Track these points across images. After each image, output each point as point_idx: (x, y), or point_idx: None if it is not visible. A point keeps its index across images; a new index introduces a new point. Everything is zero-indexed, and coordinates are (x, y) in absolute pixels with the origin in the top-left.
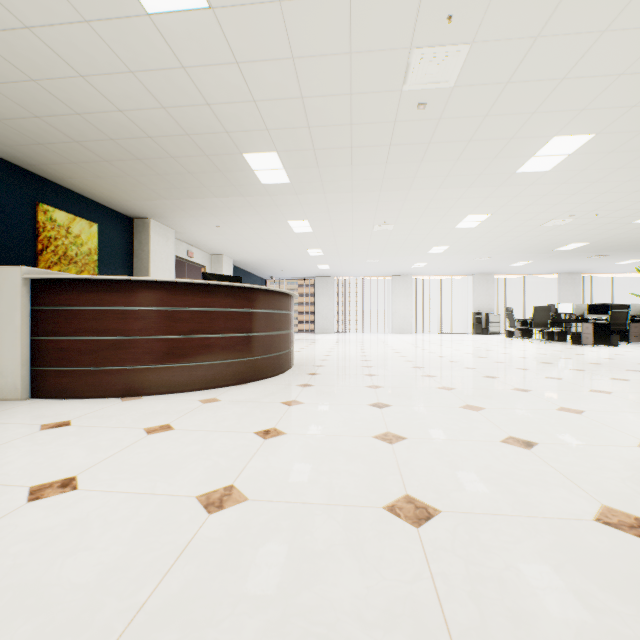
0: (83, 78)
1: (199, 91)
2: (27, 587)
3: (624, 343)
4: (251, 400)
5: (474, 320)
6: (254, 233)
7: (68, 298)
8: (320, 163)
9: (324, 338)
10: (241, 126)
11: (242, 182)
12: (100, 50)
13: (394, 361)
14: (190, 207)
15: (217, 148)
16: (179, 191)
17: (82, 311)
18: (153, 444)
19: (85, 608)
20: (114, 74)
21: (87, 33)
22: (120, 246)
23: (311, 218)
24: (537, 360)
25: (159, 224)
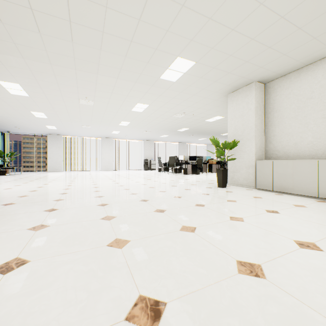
0: None
1: None
2: None
3: (201, 173)
4: None
5: (144, 163)
6: None
7: None
8: (3, 18)
9: (50, 175)
10: None
11: None
12: None
13: (86, 192)
14: None
15: None
16: None
17: None
18: None
19: None
20: None
21: None
22: None
23: (21, 82)
24: (170, 184)
25: None
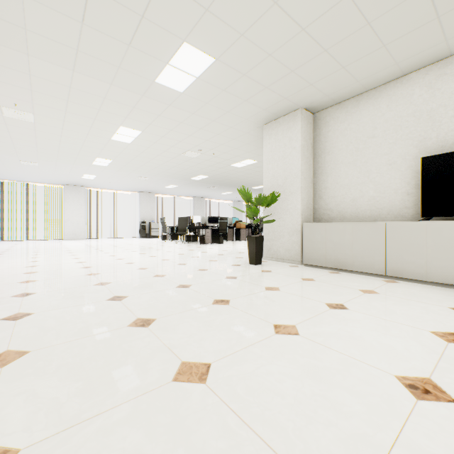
0: None
1: None
2: None
3: (226, 241)
4: None
5: (141, 227)
6: None
7: None
8: None
9: None
10: None
11: None
12: None
13: None
14: None
15: None
16: None
17: None
18: None
19: None
20: None
21: None
22: None
23: None
24: (176, 261)
25: None
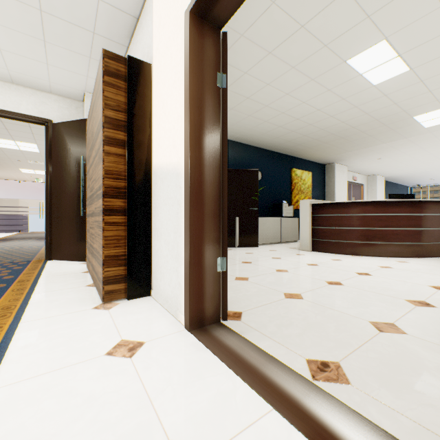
0: (331, 117)
1: (391, 100)
2: (385, 287)
3: None
4: (431, 265)
5: None
6: (408, 157)
7: (326, 211)
8: None
9: None
10: (415, 105)
11: (407, 131)
12: (344, 105)
13: None
14: (362, 152)
15: (393, 120)
16: (359, 146)
17: (332, 216)
18: (388, 270)
19: (408, 294)
20: (346, 111)
21: (341, 102)
22: (319, 181)
23: None
24: None
25: (339, 165)
